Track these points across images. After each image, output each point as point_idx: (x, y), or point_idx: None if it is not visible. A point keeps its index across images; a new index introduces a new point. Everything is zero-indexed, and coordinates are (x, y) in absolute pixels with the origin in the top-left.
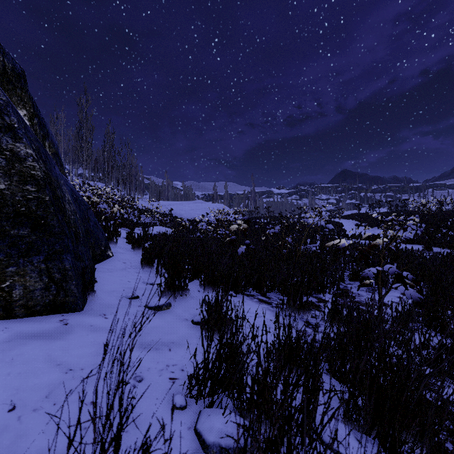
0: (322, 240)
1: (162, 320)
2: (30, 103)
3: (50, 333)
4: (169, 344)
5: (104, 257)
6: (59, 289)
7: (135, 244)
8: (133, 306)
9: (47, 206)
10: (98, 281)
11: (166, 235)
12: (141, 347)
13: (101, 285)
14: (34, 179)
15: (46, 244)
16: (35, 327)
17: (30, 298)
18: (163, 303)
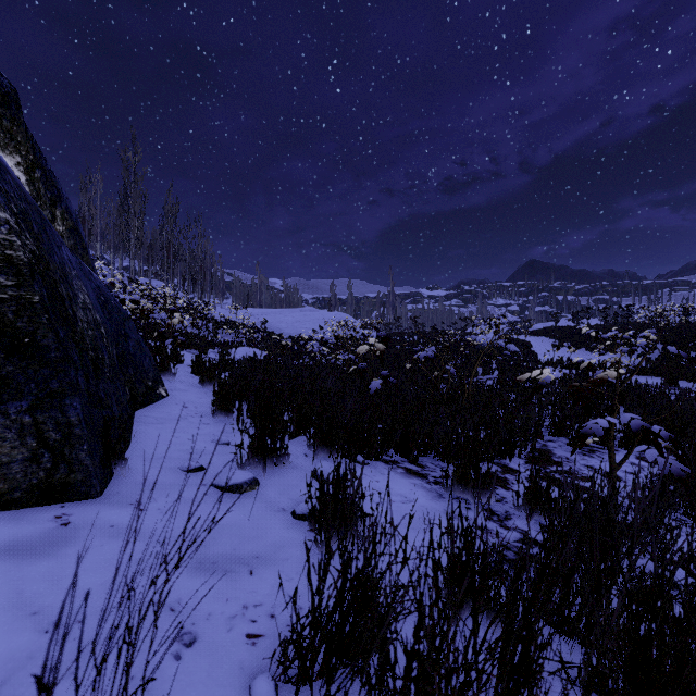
0: (501, 370)
1: (240, 511)
2: (27, 144)
3: (31, 544)
4: (250, 560)
5: (152, 397)
6: (57, 460)
7: (204, 376)
8: (191, 485)
9: (35, 312)
10: (137, 441)
11: (255, 361)
12: (199, 569)
13: (141, 447)
14: (11, 264)
15: (33, 380)
16: (7, 532)
17: (1, 477)
18: (244, 479)
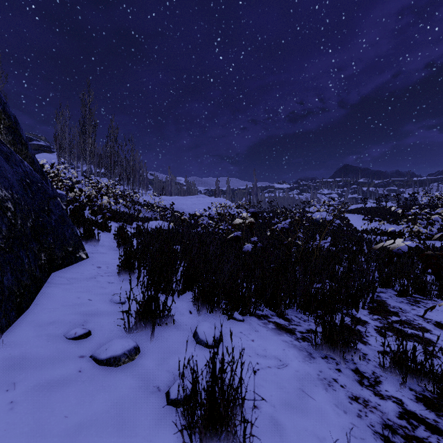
0: (333, 236)
1: (109, 396)
2: None
3: None
4: None
5: (71, 260)
6: None
7: (121, 242)
8: (68, 358)
9: None
10: (38, 304)
11: (160, 230)
12: None
13: (38, 311)
14: None
15: None
16: None
17: None
18: (123, 350)
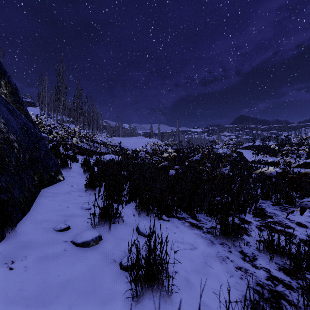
0: (231, 165)
1: (84, 264)
2: None
3: None
4: None
5: (54, 181)
6: None
7: (86, 169)
8: (57, 242)
9: None
10: (34, 209)
11: (112, 161)
12: None
13: (35, 213)
14: None
15: None
16: None
17: None
18: (91, 238)
